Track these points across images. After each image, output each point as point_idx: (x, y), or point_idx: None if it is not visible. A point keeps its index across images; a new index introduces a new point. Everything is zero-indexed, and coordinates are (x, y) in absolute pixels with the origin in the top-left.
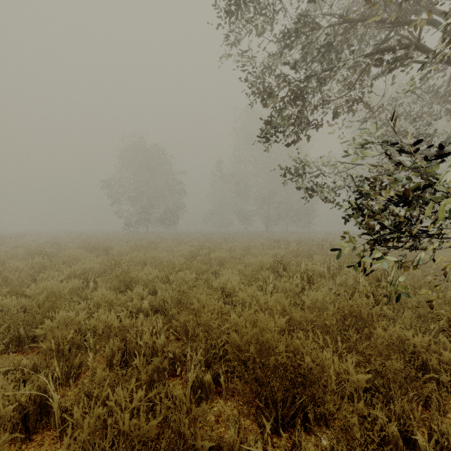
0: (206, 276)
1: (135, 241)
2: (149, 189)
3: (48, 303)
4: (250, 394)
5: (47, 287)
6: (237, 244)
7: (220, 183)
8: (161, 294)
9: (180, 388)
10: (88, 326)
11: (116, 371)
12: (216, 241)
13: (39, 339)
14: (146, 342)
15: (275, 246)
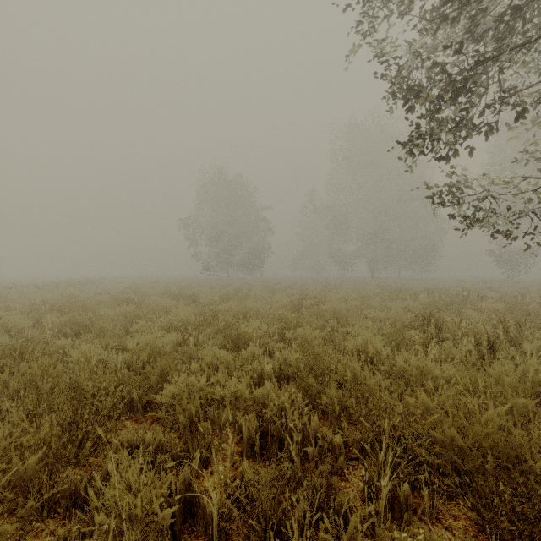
0: (324, 334)
1: (219, 288)
2: (231, 228)
3: (161, 362)
4: (464, 519)
5: (149, 341)
6: (344, 294)
7: (311, 219)
8: (279, 356)
9: (368, 502)
10: (212, 395)
11: (257, 459)
12: (316, 289)
13: (151, 405)
14: (294, 423)
15: (397, 296)
